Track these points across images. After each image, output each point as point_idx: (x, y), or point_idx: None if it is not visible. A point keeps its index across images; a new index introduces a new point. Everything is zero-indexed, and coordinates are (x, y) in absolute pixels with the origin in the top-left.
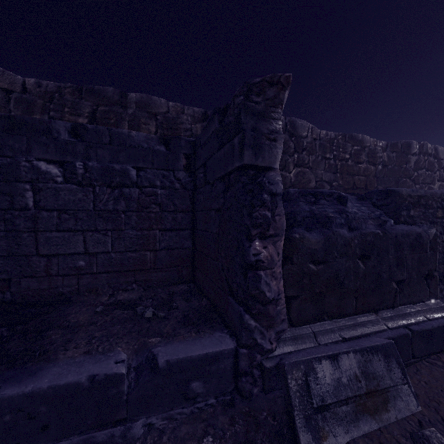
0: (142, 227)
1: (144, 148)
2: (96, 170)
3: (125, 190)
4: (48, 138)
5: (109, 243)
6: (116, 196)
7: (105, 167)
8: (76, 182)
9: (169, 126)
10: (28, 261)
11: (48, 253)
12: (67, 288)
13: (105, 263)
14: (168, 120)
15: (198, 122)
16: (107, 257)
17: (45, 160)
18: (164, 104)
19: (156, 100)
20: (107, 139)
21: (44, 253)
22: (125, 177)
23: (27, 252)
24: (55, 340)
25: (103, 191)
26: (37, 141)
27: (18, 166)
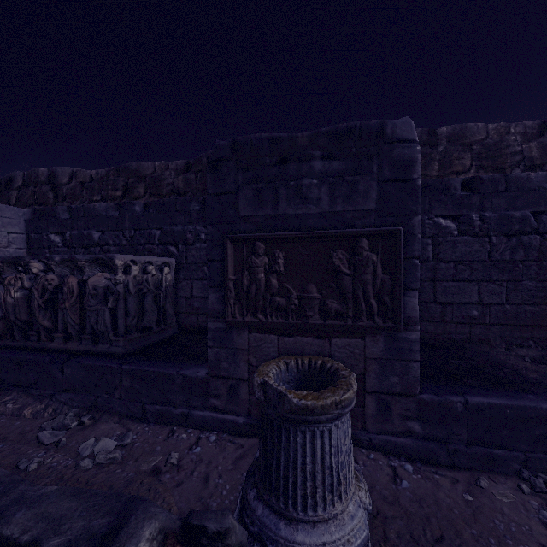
0: (542, 278)
1: (545, 189)
2: (493, 220)
3: (522, 238)
4: (445, 195)
5: (502, 295)
6: (512, 245)
7: (501, 216)
8: (471, 233)
9: (489, 155)
10: (426, 307)
11: (443, 301)
12: (458, 336)
13: (497, 315)
14: (487, 147)
15: (531, 140)
16: (500, 309)
17: (441, 216)
18: (482, 129)
19: (471, 127)
20: (502, 186)
21: (439, 301)
22: (523, 224)
23: (425, 299)
24: (545, 378)
25: (499, 240)
26: (436, 200)
27: (422, 224)
